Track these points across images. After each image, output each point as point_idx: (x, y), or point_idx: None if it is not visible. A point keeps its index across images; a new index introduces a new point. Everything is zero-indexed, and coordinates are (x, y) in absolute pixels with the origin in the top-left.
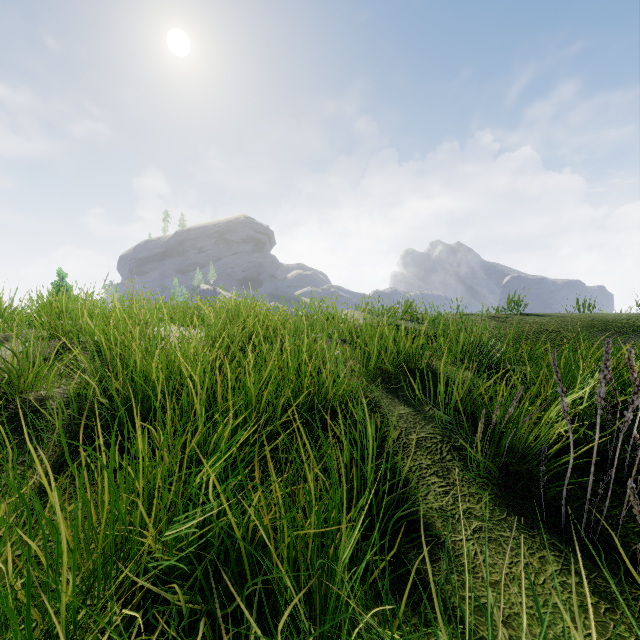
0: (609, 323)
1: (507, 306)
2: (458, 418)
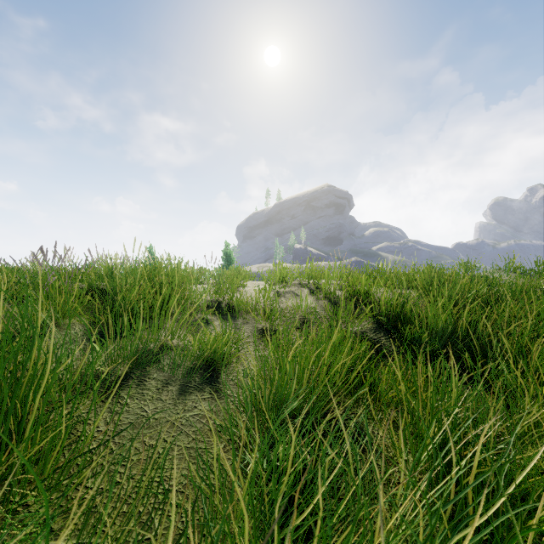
0: None
1: None
2: None
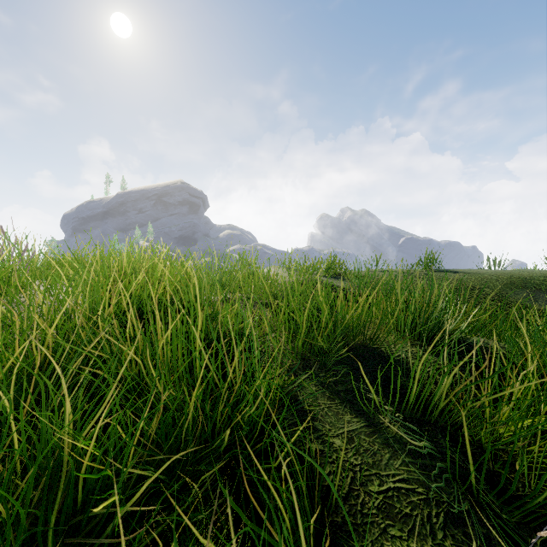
0: (528, 280)
1: (424, 263)
2: (437, 440)
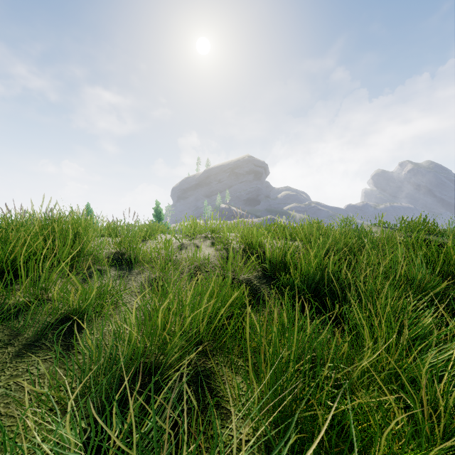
0: None
1: None
2: None
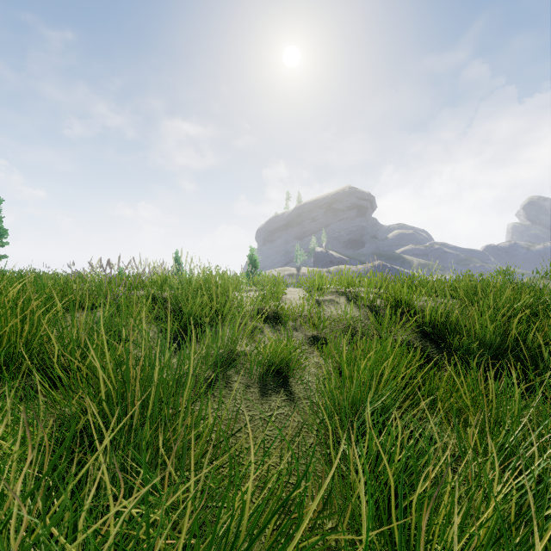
0: None
1: None
2: None
